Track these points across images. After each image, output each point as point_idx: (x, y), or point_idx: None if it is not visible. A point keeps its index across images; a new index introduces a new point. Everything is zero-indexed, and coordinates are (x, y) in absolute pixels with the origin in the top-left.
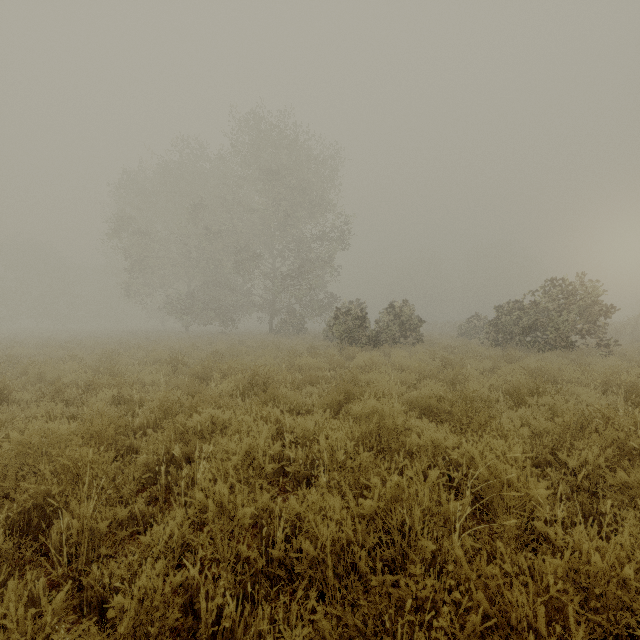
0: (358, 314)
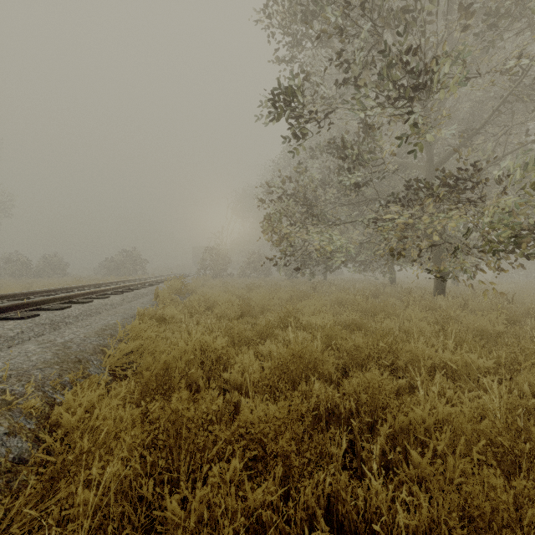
0: (26, 261)
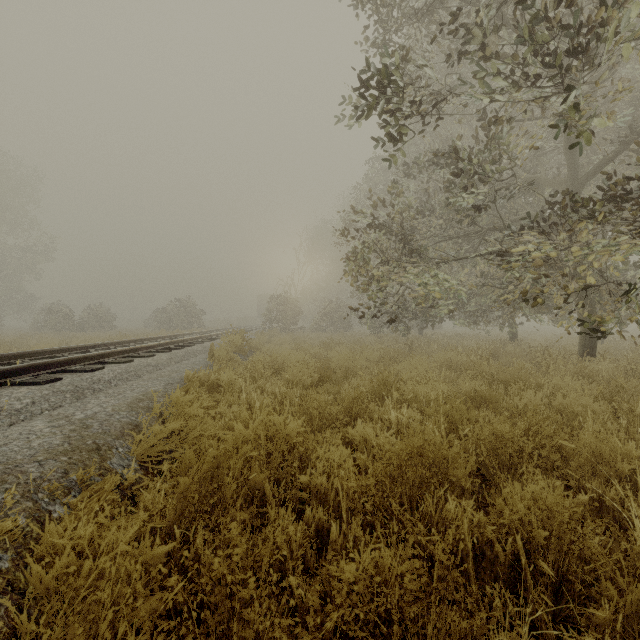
0: (68, 313)
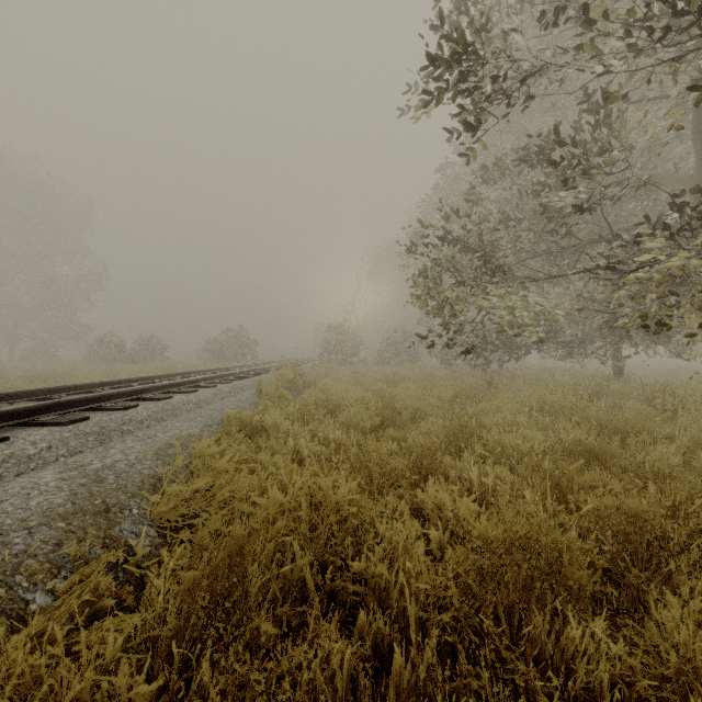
0: (120, 344)
